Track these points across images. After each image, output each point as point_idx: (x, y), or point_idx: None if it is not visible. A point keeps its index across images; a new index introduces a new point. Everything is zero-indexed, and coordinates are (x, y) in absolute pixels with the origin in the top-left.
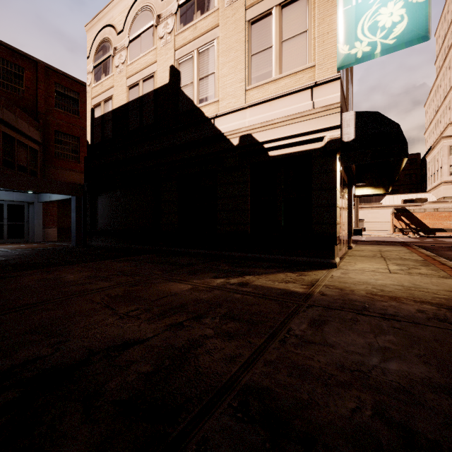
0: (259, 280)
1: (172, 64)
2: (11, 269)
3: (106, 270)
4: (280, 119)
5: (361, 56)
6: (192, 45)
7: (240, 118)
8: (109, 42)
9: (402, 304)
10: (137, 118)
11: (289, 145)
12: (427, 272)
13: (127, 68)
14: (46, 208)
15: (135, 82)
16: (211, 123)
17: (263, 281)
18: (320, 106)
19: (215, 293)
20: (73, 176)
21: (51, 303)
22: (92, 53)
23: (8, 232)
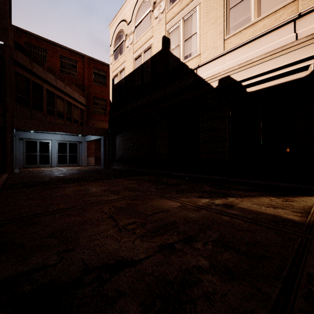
0: (243, 203)
1: (164, 35)
2: (63, 182)
3: (118, 185)
4: (258, 57)
5: None
6: (179, 16)
7: (219, 64)
8: (123, 31)
9: None
10: (140, 79)
11: (269, 80)
12: None
13: (133, 46)
14: (88, 145)
15: (139, 54)
16: (194, 73)
17: (248, 204)
18: (304, 36)
19: (202, 213)
20: (103, 125)
21: (74, 209)
22: (112, 42)
23: (69, 160)
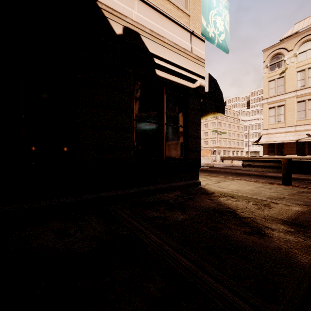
0: (264, 213)
1: None
2: None
3: None
4: (169, 40)
5: (210, 36)
6: None
7: (125, 0)
8: None
9: (309, 196)
10: None
11: (175, 74)
12: (218, 179)
13: None
14: None
15: None
16: None
17: (267, 212)
18: (195, 54)
19: None
20: None
21: None
22: None
23: None
